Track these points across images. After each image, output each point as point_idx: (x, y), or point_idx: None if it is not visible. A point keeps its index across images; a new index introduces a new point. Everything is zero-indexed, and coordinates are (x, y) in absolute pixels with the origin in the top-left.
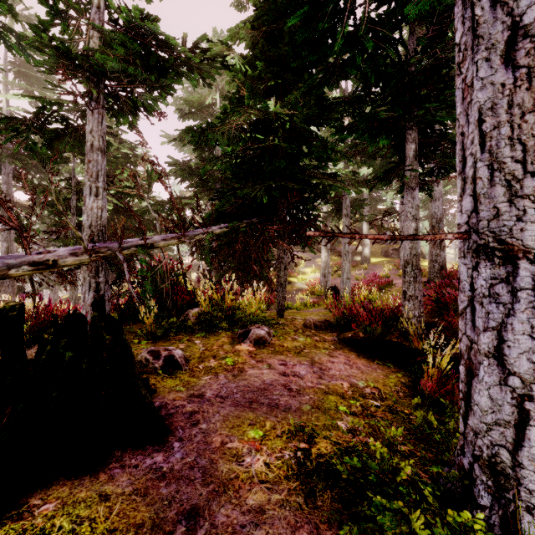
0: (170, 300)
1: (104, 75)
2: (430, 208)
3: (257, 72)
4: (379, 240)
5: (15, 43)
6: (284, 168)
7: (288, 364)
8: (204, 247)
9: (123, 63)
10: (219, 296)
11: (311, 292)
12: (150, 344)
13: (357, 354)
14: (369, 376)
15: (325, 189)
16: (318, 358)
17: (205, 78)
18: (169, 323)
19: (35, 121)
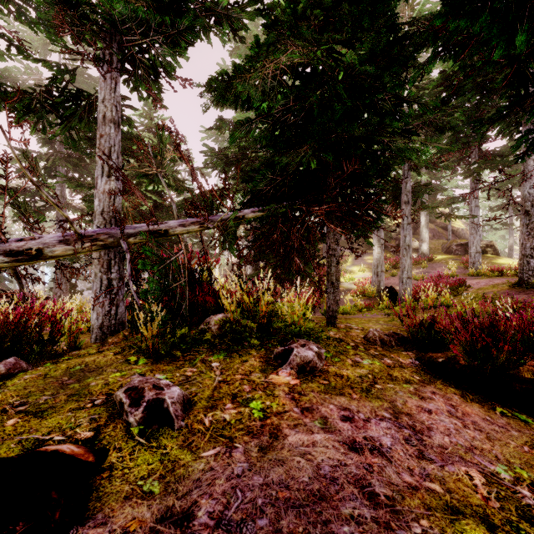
0: (187, 302)
1: (115, 28)
2: (522, 188)
3: (301, 6)
4: (439, 235)
5: (35, 18)
6: (339, 120)
7: (357, 420)
8: (227, 230)
9: (131, 3)
10: (251, 298)
11: (361, 294)
12: (148, 368)
13: (460, 395)
14: (507, 450)
15: (387, 163)
16: (402, 402)
17: (236, 31)
18: (183, 334)
19: (47, 96)
